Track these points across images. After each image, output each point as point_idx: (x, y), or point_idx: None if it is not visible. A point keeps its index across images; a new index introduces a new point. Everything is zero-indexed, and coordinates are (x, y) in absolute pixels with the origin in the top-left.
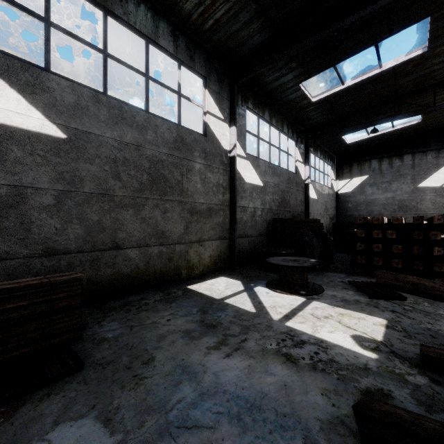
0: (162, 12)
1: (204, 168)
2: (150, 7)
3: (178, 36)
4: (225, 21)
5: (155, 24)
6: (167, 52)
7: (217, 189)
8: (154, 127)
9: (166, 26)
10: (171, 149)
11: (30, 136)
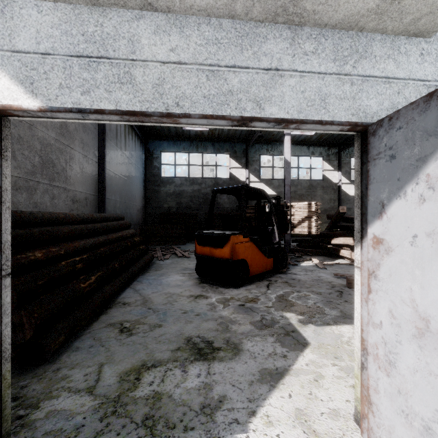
0: (303, 143)
1: (322, 193)
2: (299, 145)
3: (310, 147)
4: (328, 138)
5: (301, 149)
6: (305, 156)
7: (330, 201)
8: (300, 184)
9: (305, 147)
10: (307, 189)
11: (270, 196)
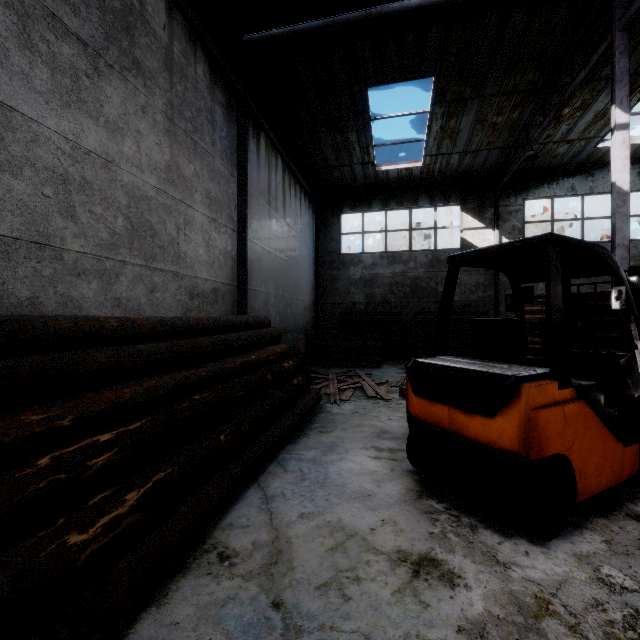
0: None
1: None
2: None
3: None
4: None
5: None
6: (632, 190)
7: None
8: None
9: (631, 173)
10: (637, 261)
11: None
